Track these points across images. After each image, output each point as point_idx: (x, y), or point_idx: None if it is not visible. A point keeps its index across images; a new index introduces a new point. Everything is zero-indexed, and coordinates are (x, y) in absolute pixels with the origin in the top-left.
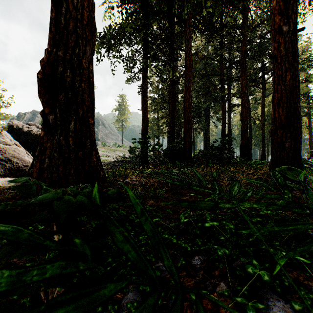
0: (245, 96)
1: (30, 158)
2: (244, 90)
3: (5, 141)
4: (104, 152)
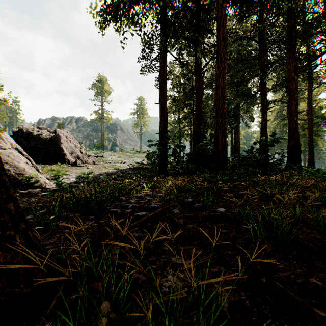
0: (294, 83)
1: (27, 165)
2: (293, 76)
3: (1, 145)
4: (120, 158)
